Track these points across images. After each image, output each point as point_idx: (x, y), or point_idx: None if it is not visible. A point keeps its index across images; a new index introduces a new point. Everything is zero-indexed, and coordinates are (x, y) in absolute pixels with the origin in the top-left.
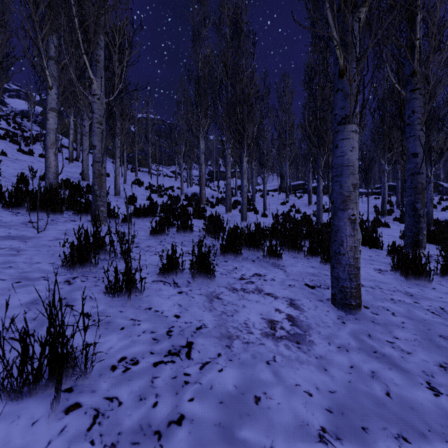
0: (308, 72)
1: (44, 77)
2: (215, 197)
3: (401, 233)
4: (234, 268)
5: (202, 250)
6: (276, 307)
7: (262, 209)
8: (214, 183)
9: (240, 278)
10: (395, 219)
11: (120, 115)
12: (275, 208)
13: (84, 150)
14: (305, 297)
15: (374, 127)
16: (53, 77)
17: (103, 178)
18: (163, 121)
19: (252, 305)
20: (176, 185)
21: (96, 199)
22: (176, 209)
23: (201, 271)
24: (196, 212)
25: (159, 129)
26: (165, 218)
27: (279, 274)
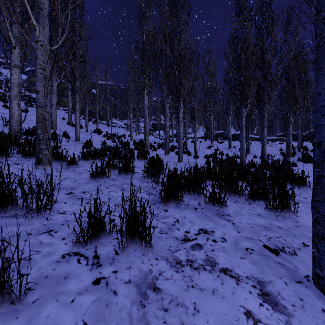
0: (233, 39)
1: (8, 38)
2: (157, 142)
3: (310, 171)
4: (176, 221)
5: (141, 196)
6: (245, 306)
7: (193, 152)
8: (156, 132)
9: (184, 238)
10: (299, 159)
11: (80, 76)
12: (203, 151)
13: (52, 105)
14: (276, 275)
15: (281, 87)
16: (15, 37)
17: (46, 122)
18: (118, 87)
19: (207, 303)
20: (127, 133)
21: (39, 143)
22: (121, 152)
23: (134, 234)
24: (140, 154)
25: (115, 92)
26: (109, 161)
27: (228, 228)
